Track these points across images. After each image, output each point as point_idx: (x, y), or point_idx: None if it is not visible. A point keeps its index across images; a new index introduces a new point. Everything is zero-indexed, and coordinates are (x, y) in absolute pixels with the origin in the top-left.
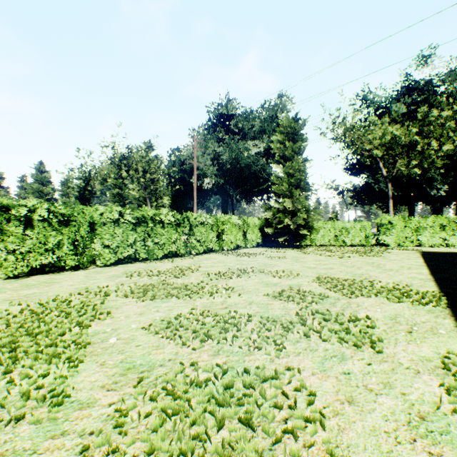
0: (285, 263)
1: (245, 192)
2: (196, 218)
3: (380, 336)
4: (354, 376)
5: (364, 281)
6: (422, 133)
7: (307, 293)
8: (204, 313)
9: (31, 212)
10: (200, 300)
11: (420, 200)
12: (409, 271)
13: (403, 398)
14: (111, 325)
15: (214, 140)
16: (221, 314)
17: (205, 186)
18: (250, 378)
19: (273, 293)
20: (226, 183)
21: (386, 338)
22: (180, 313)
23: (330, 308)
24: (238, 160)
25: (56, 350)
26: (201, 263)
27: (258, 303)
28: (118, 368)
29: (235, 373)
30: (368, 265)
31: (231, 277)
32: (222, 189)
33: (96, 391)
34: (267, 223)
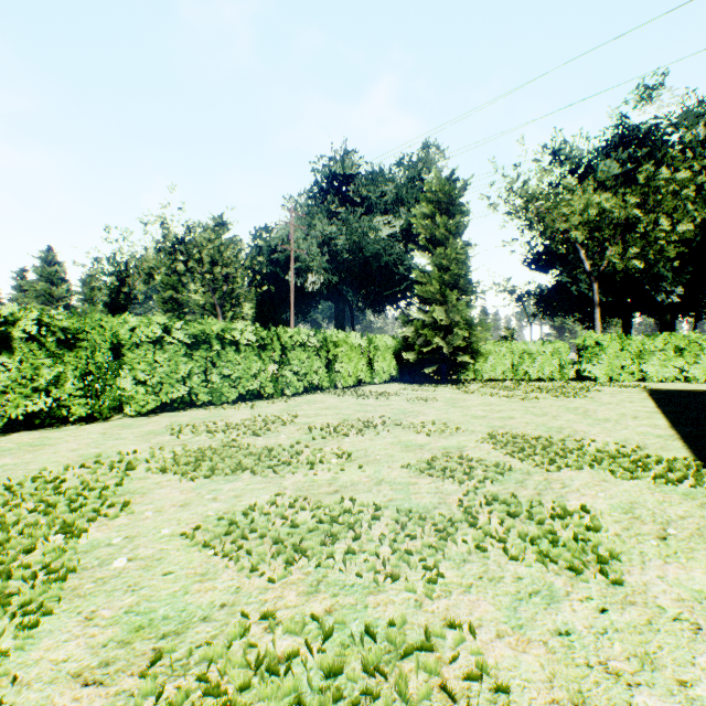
0: (435, 410)
1: (372, 296)
2: (293, 337)
3: (614, 549)
4: (579, 640)
5: (567, 440)
6: (645, 205)
7: (475, 462)
8: (297, 502)
9: (9, 325)
10: (292, 477)
11: (640, 309)
12: (637, 422)
13: (685, 694)
14: (125, 530)
15: (323, 214)
16: (327, 505)
17: (309, 287)
18: (378, 650)
19: (417, 462)
20: (341, 283)
21: (624, 551)
22: (254, 504)
23: (517, 490)
24: (360, 246)
25: (6, 587)
26: (298, 410)
27: (393, 483)
28: (118, 626)
29: (349, 635)
30: (569, 413)
31: (348, 434)
32: (336, 292)
33: (59, 688)
34: (406, 345)
